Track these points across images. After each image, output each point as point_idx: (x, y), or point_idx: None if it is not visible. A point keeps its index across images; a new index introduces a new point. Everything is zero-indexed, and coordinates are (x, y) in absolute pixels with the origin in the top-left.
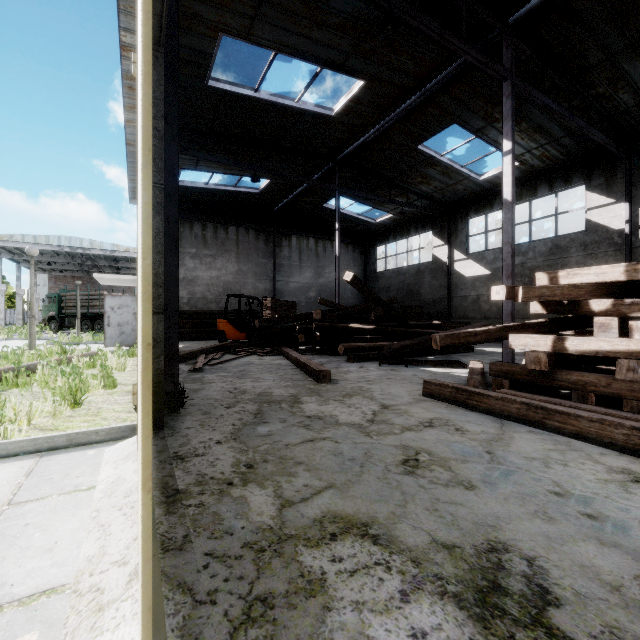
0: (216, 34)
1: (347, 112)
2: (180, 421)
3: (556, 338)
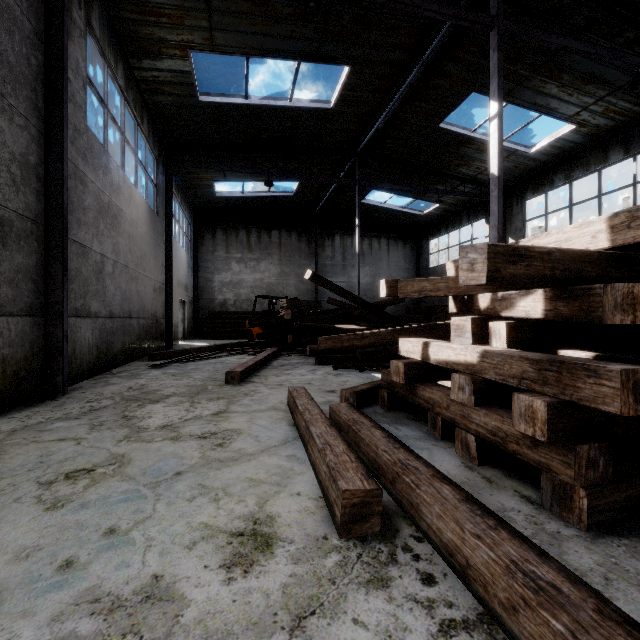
0: (185, 52)
1: (346, 102)
2: (22, 411)
3: (424, 343)
